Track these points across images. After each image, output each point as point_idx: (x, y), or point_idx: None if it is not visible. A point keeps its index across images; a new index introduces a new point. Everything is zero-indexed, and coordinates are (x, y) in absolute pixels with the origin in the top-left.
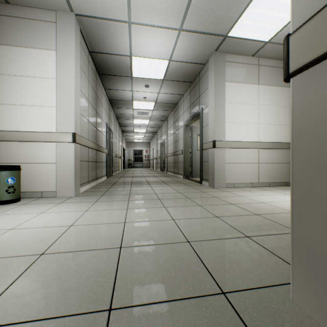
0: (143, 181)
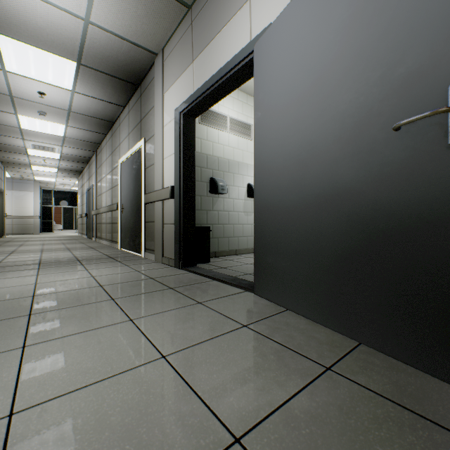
0: (49, 238)
